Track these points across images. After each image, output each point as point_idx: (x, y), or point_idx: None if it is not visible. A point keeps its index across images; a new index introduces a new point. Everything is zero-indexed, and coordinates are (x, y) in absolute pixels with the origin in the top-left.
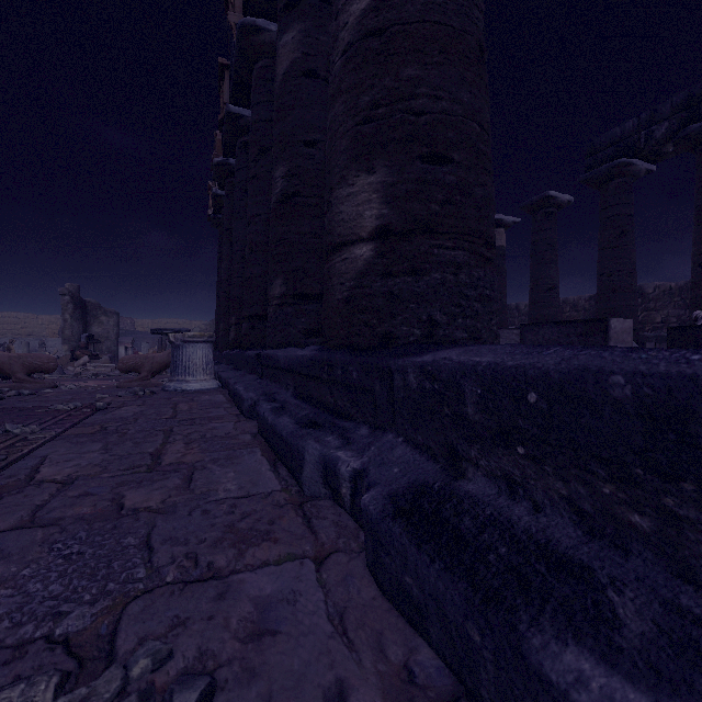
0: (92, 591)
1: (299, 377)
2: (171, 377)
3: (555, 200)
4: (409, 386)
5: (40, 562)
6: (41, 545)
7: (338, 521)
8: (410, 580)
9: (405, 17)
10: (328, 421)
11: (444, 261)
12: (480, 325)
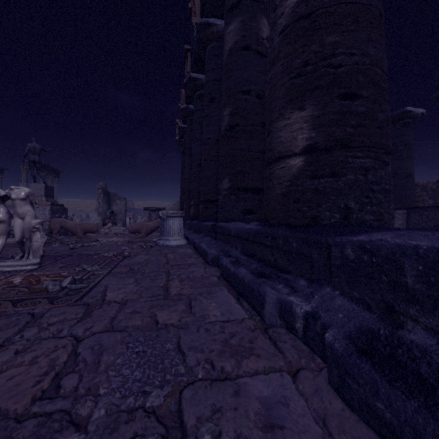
0: (158, 379)
1: (246, 242)
2: (160, 237)
3: (411, 113)
4: (346, 257)
5: (124, 355)
6: (121, 344)
7: (295, 345)
8: (381, 406)
9: (327, 2)
10: (273, 273)
11: (357, 166)
12: (383, 210)
